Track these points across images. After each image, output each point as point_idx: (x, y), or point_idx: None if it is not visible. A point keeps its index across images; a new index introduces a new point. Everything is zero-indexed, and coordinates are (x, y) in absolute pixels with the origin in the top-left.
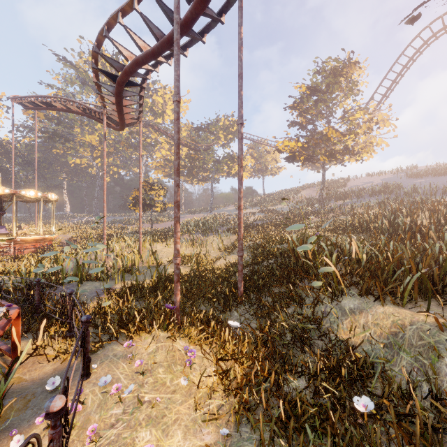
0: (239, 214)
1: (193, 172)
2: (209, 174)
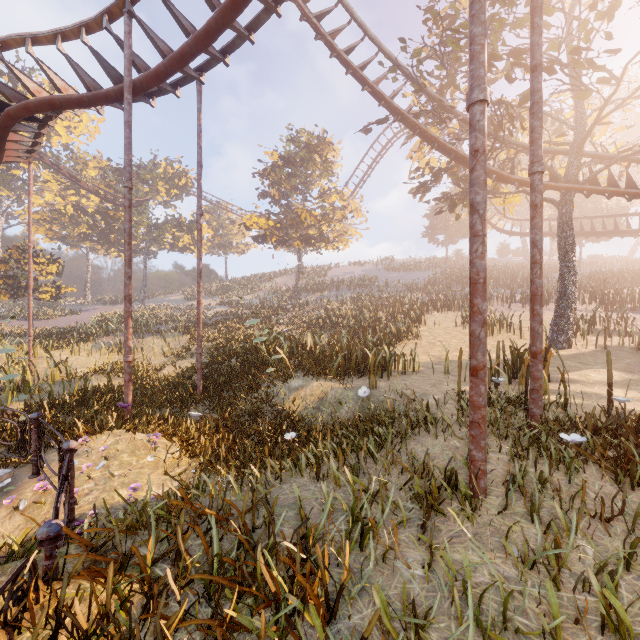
0: (198, 309)
1: (112, 239)
2: (139, 243)
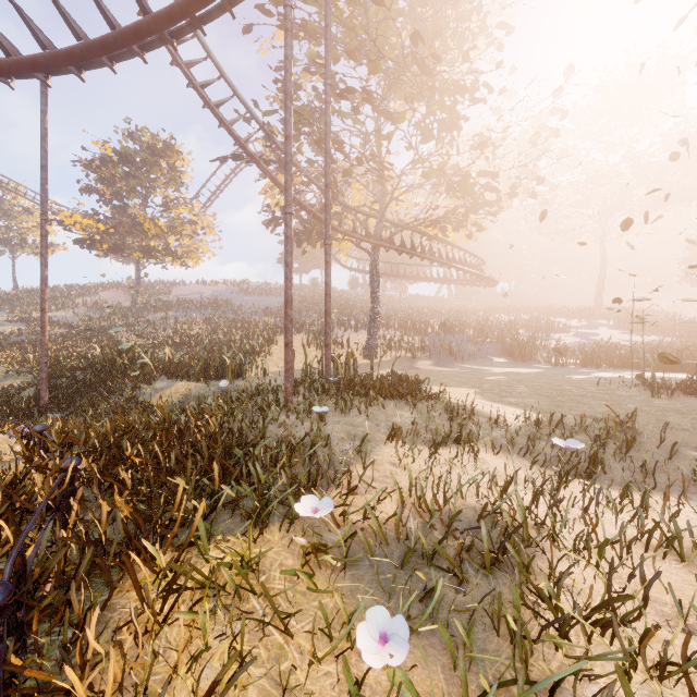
0: (43, 317)
1: None
2: None
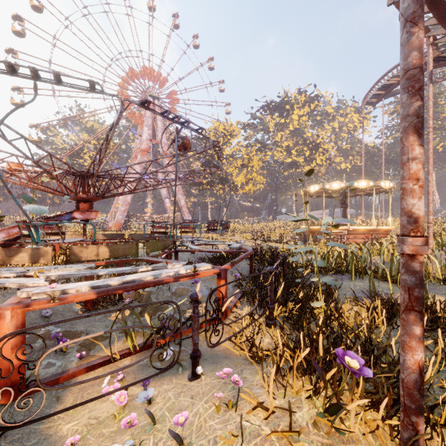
0: None
1: None
2: None
